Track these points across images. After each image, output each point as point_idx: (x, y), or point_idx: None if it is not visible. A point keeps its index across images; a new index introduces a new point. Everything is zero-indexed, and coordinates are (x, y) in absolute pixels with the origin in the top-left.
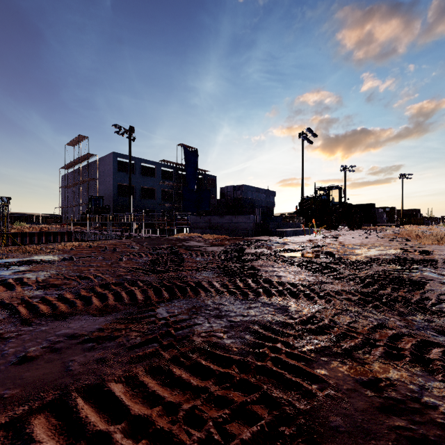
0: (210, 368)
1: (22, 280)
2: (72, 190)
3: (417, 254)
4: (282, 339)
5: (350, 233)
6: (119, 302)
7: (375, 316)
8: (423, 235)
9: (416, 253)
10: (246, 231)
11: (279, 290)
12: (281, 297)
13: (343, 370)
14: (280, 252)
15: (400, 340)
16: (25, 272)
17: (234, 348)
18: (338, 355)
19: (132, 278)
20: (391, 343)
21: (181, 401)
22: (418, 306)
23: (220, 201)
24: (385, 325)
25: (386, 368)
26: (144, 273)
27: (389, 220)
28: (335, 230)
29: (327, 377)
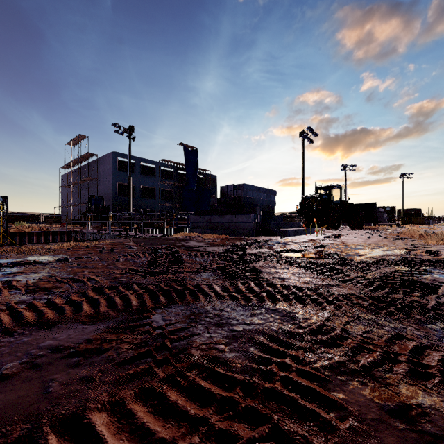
0: (210, 391)
1: (11, 283)
2: (72, 190)
3: (424, 254)
4: (291, 353)
5: (352, 232)
6: (111, 309)
7: (390, 324)
8: (427, 235)
9: (423, 253)
10: (247, 230)
11: (284, 294)
12: (286, 303)
13: (364, 393)
14: (282, 252)
15: (423, 354)
16: (16, 274)
17: (237, 364)
18: (356, 373)
19: (128, 281)
20: (414, 358)
21: (176, 437)
22: (436, 313)
23: (220, 201)
24: (403, 335)
25: (414, 391)
26: (141, 275)
27: (390, 220)
28: (336, 230)
29: (346, 402)
